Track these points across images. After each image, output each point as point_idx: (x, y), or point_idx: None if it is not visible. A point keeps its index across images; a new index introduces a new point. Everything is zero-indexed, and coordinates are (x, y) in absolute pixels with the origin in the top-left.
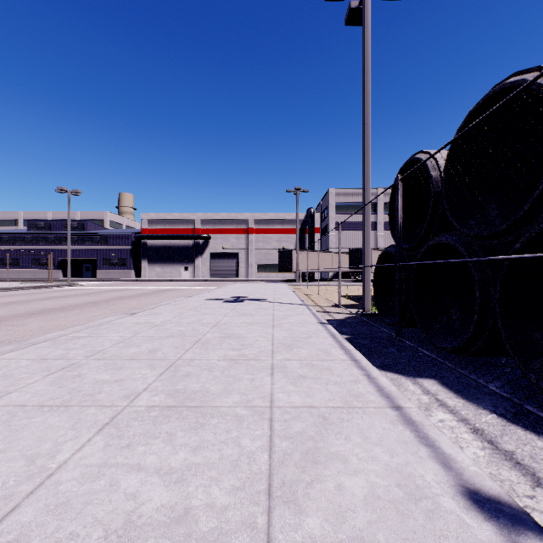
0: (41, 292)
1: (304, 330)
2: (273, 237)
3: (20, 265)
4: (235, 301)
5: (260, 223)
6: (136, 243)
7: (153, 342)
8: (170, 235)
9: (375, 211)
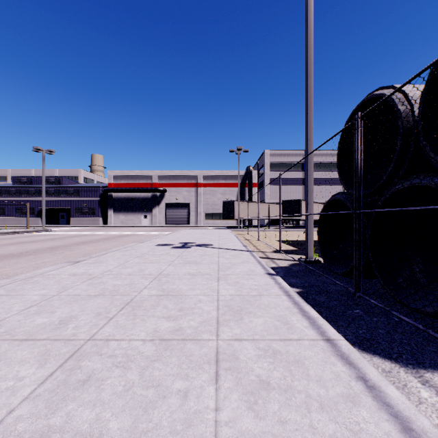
0: (14, 237)
1: (252, 284)
2: (218, 191)
3: (6, 213)
4: (182, 247)
5: (208, 179)
6: (103, 195)
7: (74, 304)
8: (132, 188)
9: (303, 169)
